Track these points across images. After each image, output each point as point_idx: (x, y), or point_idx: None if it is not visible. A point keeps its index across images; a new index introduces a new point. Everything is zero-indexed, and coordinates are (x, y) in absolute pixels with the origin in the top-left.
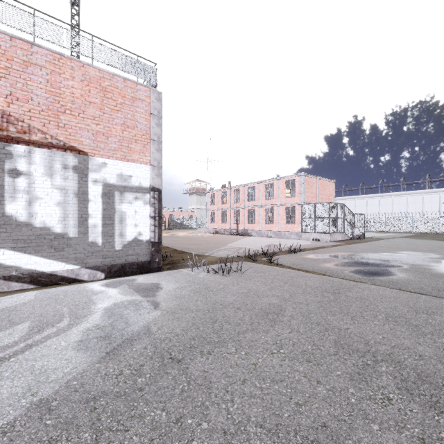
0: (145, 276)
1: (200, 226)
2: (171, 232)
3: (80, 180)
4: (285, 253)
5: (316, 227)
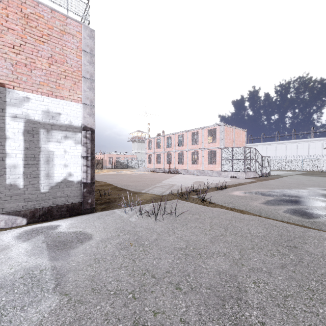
0: (72, 220)
1: (140, 166)
2: (117, 171)
3: None
4: (212, 190)
5: (233, 167)
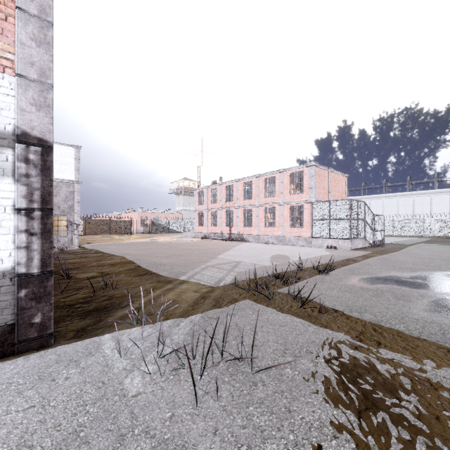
0: None
1: (188, 229)
2: (152, 237)
3: None
4: (309, 274)
5: (331, 232)
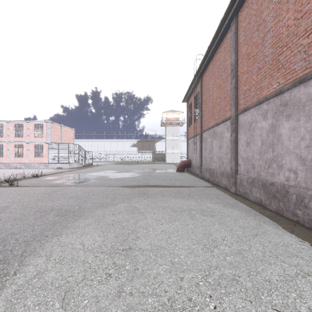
0: None
1: None
2: None
3: None
4: (28, 178)
5: (59, 159)
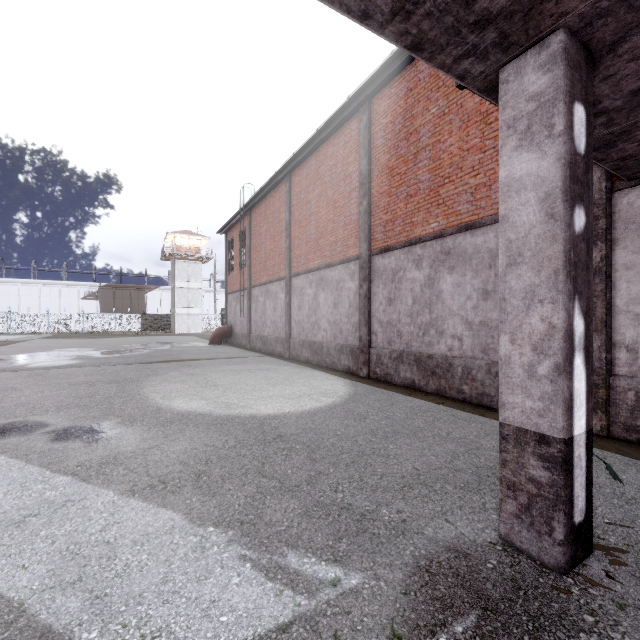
0: None
1: None
2: None
3: None
4: None
5: None
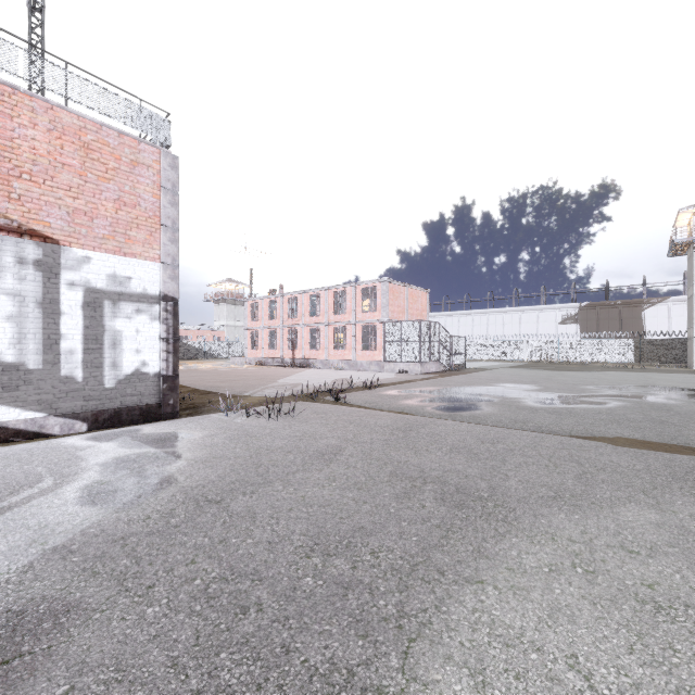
0: (154, 425)
1: (233, 354)
2: (185, 364)
3: (46, 281)
4: (358, 390)
5: (403, 355)
